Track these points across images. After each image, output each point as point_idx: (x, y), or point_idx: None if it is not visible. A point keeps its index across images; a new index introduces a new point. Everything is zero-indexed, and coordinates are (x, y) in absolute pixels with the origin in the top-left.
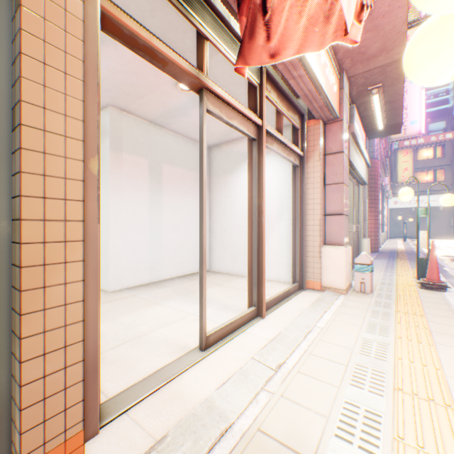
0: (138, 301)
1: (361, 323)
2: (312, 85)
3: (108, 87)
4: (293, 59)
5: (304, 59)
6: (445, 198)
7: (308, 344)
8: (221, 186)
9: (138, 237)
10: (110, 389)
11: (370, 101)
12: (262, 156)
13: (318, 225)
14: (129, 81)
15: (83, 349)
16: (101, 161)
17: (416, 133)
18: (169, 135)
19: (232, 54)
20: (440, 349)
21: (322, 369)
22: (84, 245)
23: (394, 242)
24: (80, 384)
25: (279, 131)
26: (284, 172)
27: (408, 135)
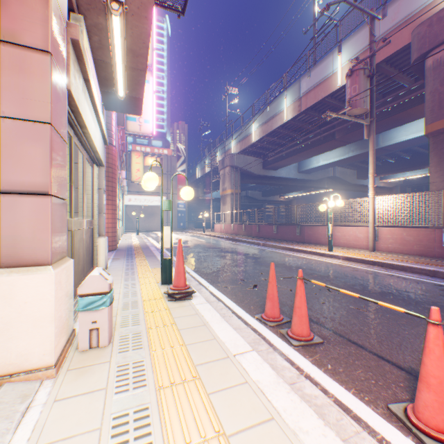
0: None
1: None
2: None
3: None
4: None
5: None
6: (187, 190)
7: None
8: None
9: None
10: None
11: (110, 31)
12: None
13: None
14: None
15: None
16: None
17: (150, 132)
18: None
19: None
20: None
21: None
22: None
23: (131, 237)
24: None
25: None
26: None
27: (144, 132)
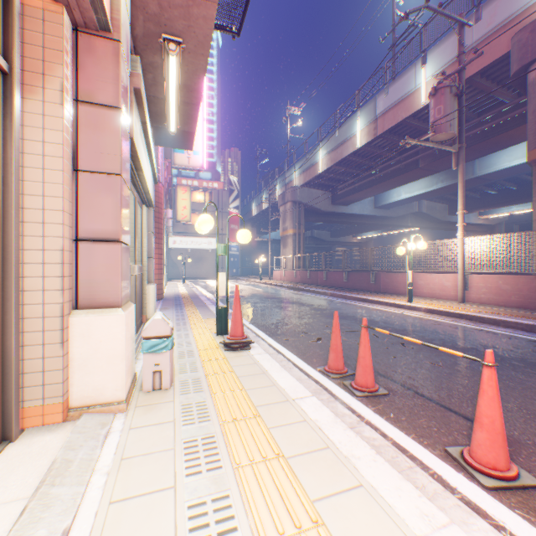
0: None
1: (175, 530)
2: None
3: None
4: None
5: None
6: (243, 233)
7: None
8: None
9: None
10: None
11: (165, 69)
12: None
13: (59, 264)
14: None
15: None
16: None
17: (200, 165)
18: None
19: None
20: (333, 523)
21: None
22: None
23: (177, 285)
24: None
25: None
26: None
27: (193, 165)
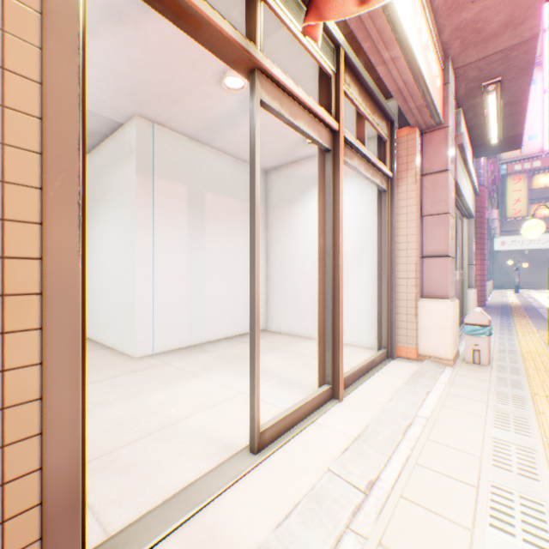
0: (171, 372)
1: (484, 413)
2: (409, 73)
3: (132, 88)
4: (385, 32)
5: (401, 31)
6: None
7: (411, 446)
8: (281, 221)
9: (174, 287)
10: (113, 518)
11: (483, 104)
12: (339, 173)
13: (413, 271)
14: (158, 79)
15: (39, 484)
16: (126, 188)
17: (536, 150)
18: (213, 154)
19: (297, 25)
20: None
21: (439, 493)
22: (42, 302)
23: (504, 294)
24: (34, 547)
25: (360, 142)
26: (364, 201)
27: (525, 153)
